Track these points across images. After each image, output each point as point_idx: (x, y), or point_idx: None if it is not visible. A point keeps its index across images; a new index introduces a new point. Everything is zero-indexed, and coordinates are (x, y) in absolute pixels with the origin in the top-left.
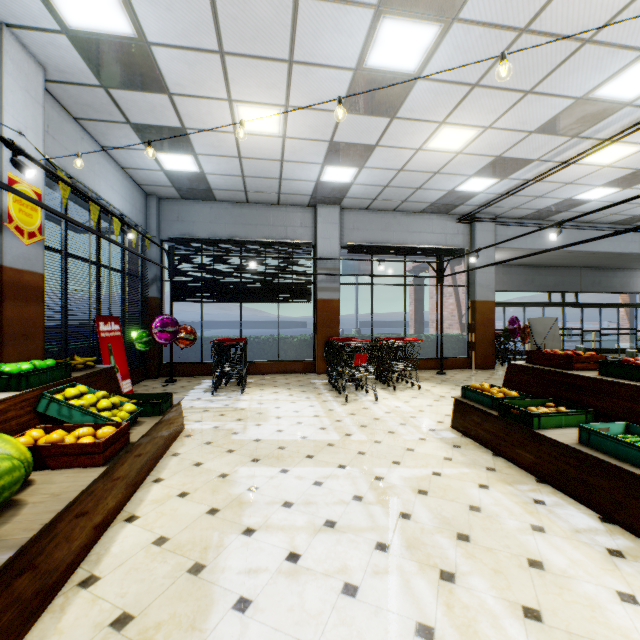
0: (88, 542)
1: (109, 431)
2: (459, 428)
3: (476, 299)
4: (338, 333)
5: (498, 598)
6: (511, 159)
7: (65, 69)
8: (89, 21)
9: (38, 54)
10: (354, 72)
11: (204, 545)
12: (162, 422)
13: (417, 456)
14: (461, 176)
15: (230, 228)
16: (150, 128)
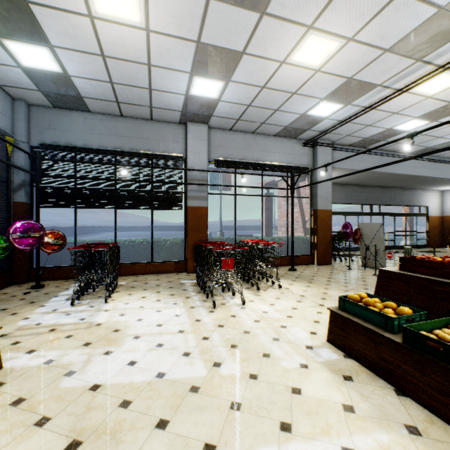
0: None
1: None
2: (339, 345)
3: (318, 208)
4: (206, 236)
5: None
6: (359, 82)
7: None
8: None
9: None
10: None
11: None
12: None
13: (309, 406)
14: (314, 99)
15: (104, 139)
16: None
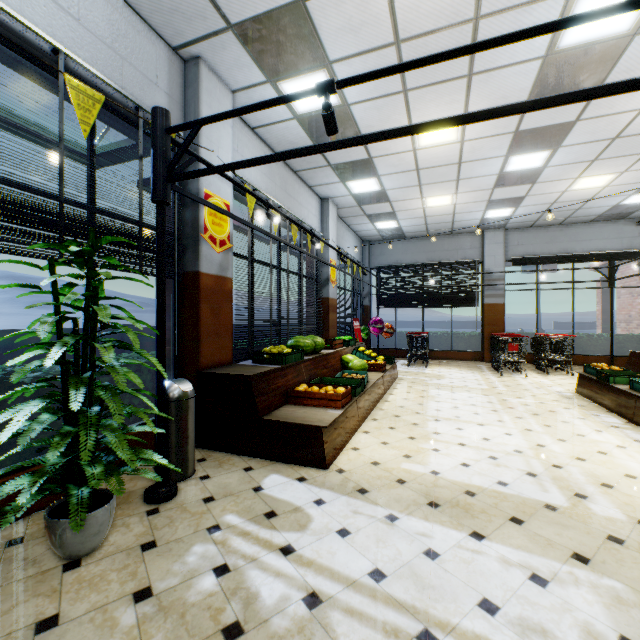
0: (382, 394)
1: (381, 362)
2: (579, 392)
3: None
4: (502, 330)
5: (536, 422)
6: None
7: (345, 204)
8: (362, 190)
9: (337, 202)
10: (498, 174)
11: (421, 401)
12: (392, 368)
13: (535, 397)
14: (619, 196)
15: (415, 256)
16: (375, 215)
